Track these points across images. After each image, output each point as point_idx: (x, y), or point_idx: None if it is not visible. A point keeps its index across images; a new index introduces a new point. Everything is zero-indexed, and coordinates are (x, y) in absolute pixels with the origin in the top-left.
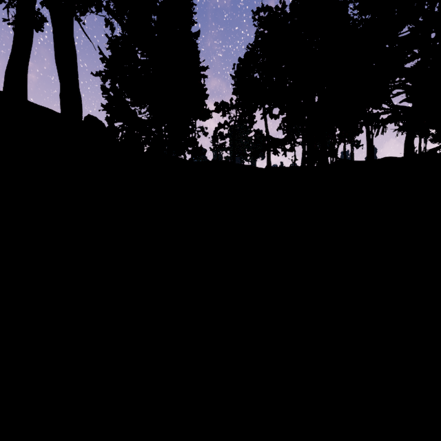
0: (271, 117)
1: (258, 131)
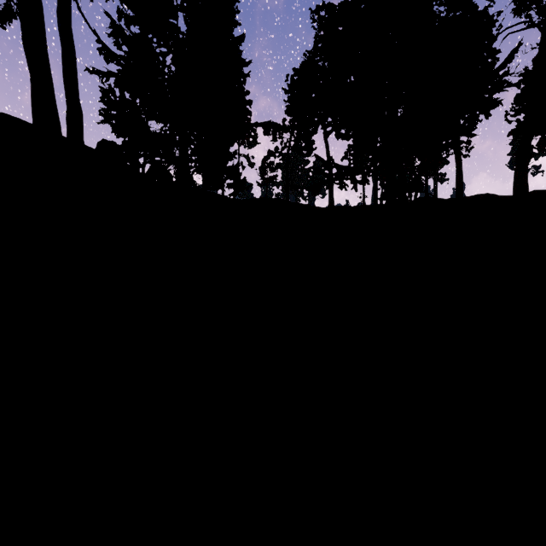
0: (338, 137)
1: (319, 157)
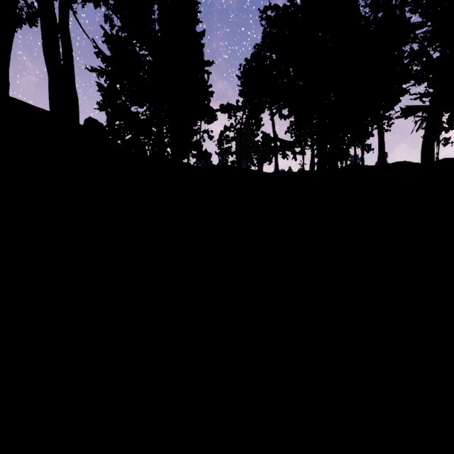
0: (281, 118)
1: (266, 133)
